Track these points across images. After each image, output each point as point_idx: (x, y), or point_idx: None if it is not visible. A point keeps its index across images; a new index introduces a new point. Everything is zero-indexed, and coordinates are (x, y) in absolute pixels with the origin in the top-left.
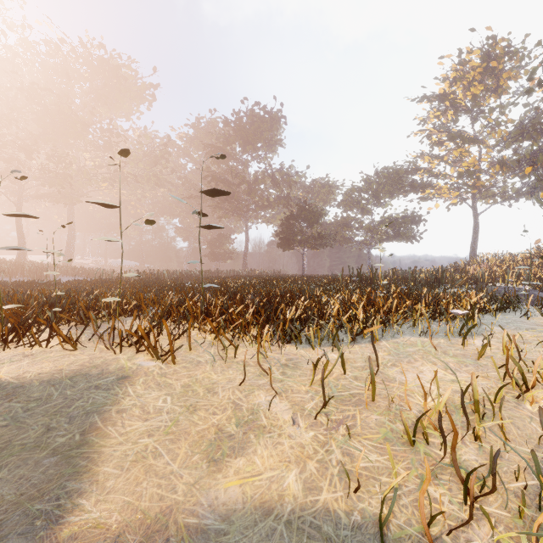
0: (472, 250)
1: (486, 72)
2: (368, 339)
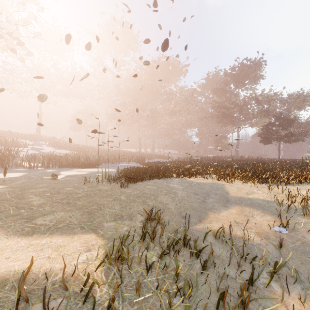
0: None
1: None
2: (292, 185)
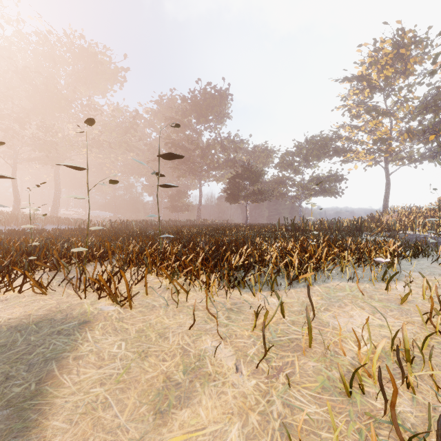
0: (384, 203)
1: (396, 58)
2: (303, 284)
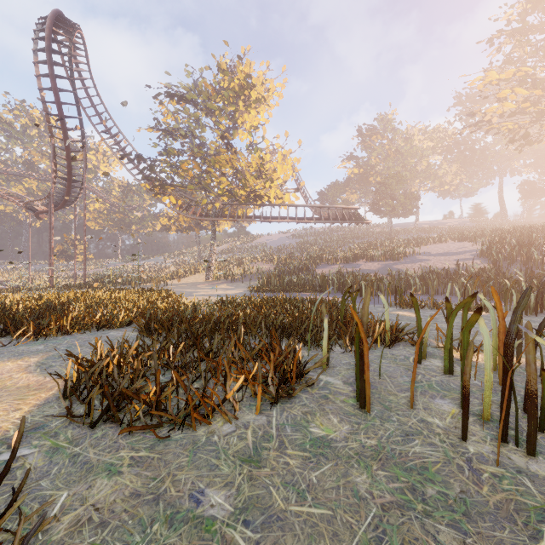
0: None
1: None
2: None
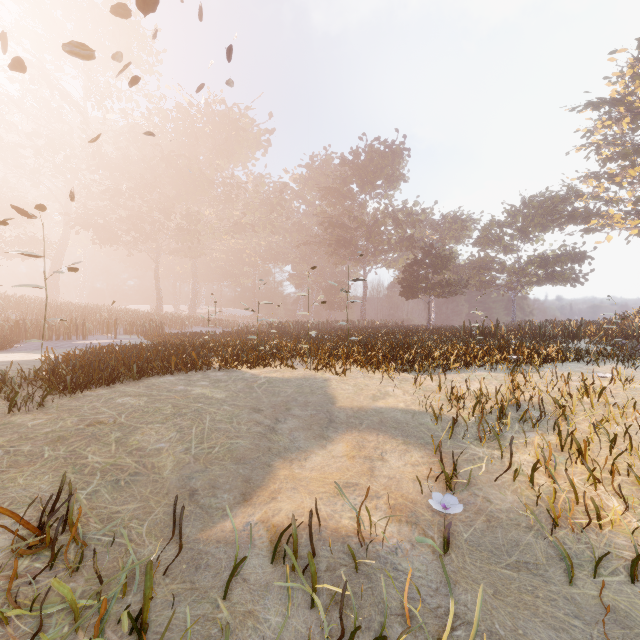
0: None
1: None
2: (454, 373)
